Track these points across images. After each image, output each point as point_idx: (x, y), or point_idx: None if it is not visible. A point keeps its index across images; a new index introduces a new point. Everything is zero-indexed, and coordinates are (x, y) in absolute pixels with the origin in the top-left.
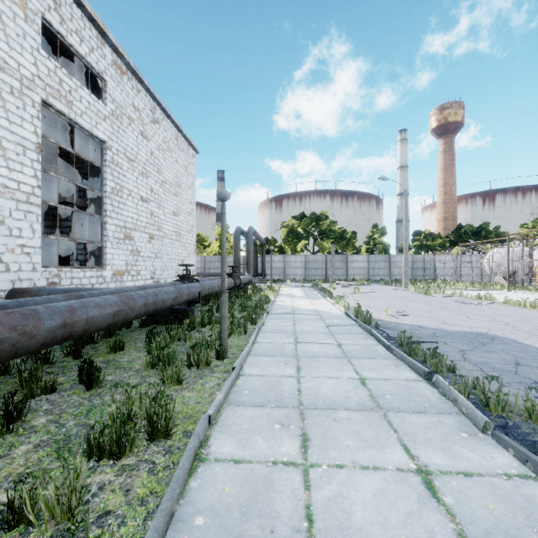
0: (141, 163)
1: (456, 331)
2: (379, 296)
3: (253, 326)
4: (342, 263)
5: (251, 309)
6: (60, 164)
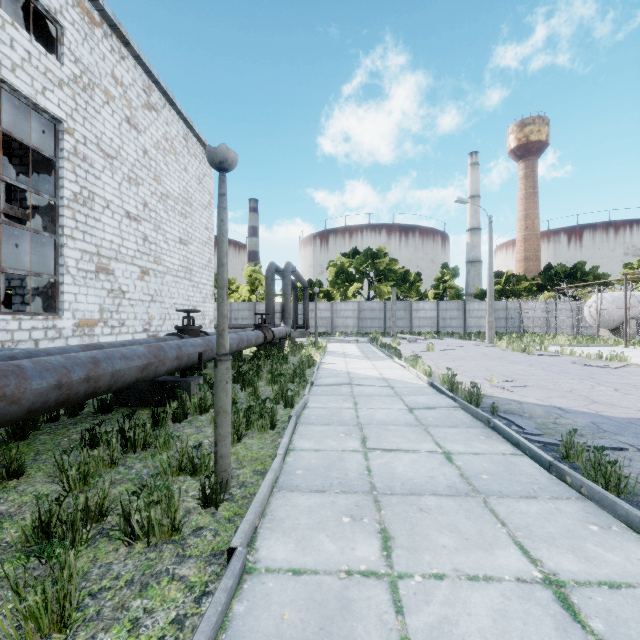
0: (127, 163)
1: (628, 419)
2: (463, 355)
3: (288, 410)
4: (405, 312)
5: (286, 380)
6: (0, 160)
